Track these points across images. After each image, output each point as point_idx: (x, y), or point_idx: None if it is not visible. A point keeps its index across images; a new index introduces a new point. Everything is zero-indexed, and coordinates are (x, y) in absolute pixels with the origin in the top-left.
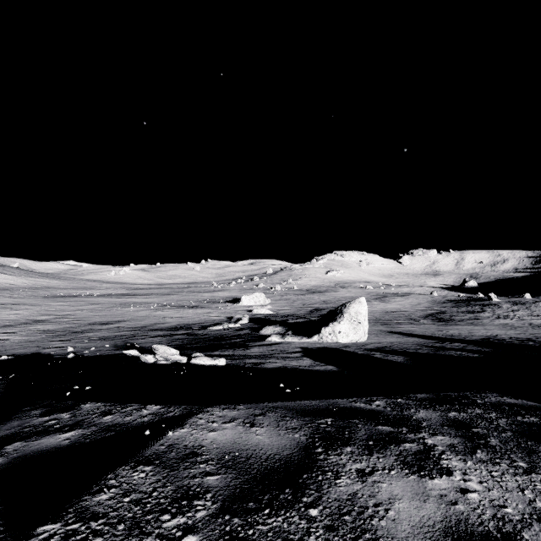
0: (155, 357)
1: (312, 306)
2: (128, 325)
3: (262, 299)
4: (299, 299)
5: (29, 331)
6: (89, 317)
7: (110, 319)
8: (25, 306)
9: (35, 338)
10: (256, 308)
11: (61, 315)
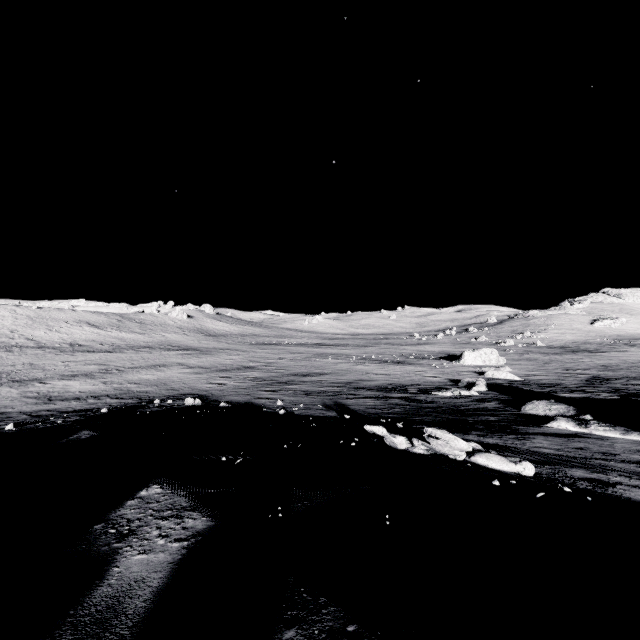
0: (412, 442)
1: (584, 372)
2: (331, 380)
3: (494, 358)
4: (554, 361)
5: (241, 377)
6: (290, 367)
7: (310, 370)
8: (237, 352)
9: (246, 385)
10: (487, 369)
11: (266, 363)
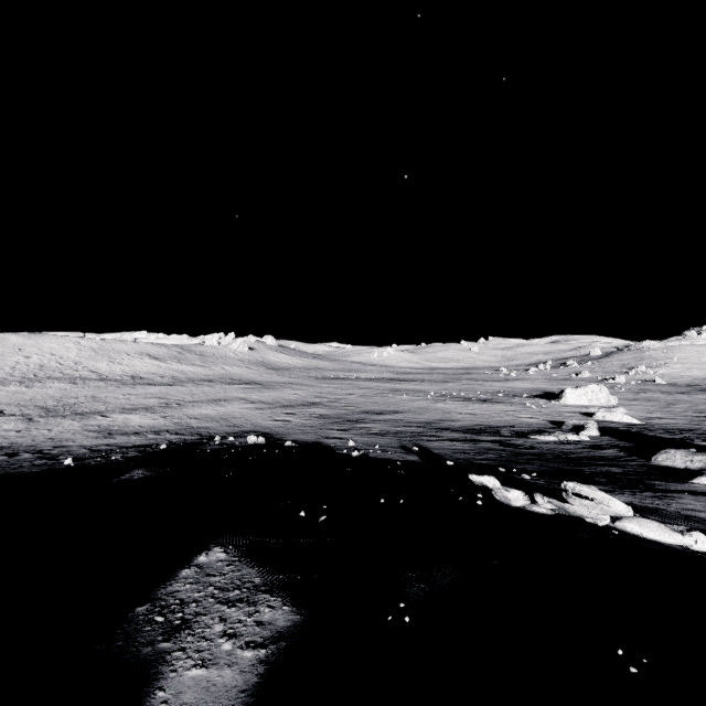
0: (535, 499)
1: None
2: (407, 419)
3: (603, 396)
4: (680, 401)
5: (306, 414)
6: (360, 403)
7: (383, 407)
8: (301, 386)
9: (312, 423)
10: (596, 410)
11: (333, 399)
